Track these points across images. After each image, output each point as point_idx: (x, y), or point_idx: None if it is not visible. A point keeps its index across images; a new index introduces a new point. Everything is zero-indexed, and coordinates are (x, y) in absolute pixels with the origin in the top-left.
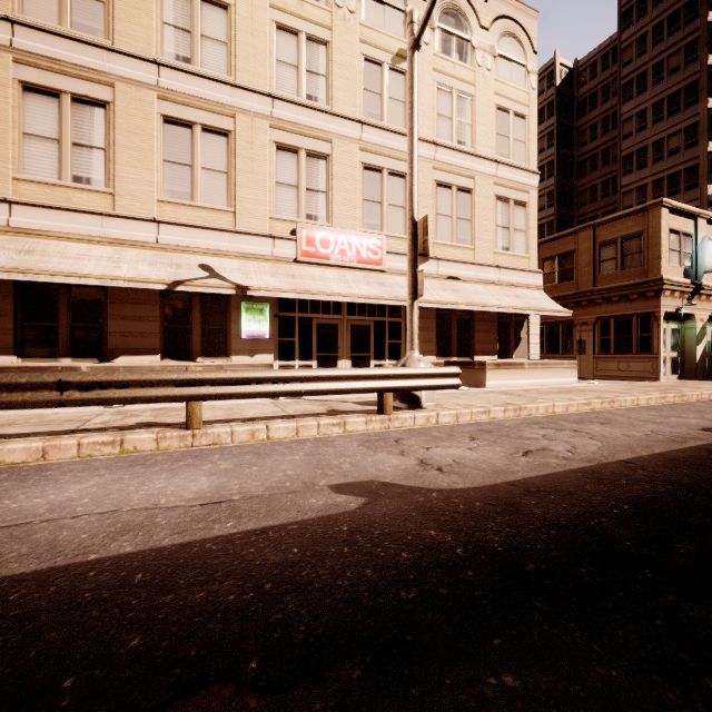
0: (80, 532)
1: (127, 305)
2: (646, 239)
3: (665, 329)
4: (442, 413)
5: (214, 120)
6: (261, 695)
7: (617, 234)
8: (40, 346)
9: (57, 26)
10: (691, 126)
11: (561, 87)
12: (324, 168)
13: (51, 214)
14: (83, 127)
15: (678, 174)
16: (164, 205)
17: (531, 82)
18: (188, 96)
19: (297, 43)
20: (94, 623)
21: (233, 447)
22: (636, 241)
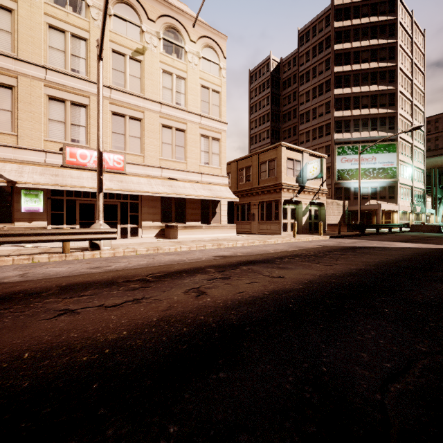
0: None
1: None
2: (277, 162)
3: (287, 208)
4: (103, 252)
5: (1, 79)
6: None
7: (267, 158)
8: None
9: None
10: (328, 102)
11: (273, 72)
12: (84, 112)
13: None
14: None
15: (322, 126)
16: None
17: (222, 74)
18: None
19: (65, 38)
20: None
21: None
22: (274, 163)
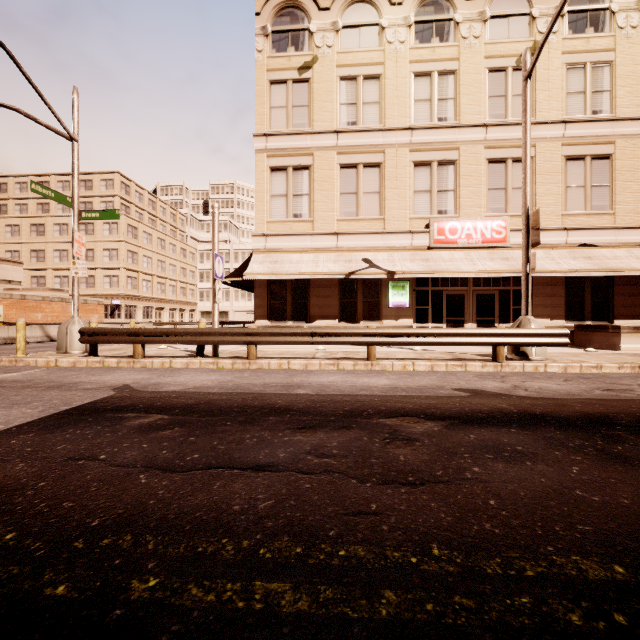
0: (346, 388)
1: (320, 288)
2: None
3: None
4: (549, 364)
5: (370, 158)
6: (425, 419)
7: None
8: (278, 314)
9: (286, 129)
10: None
11: None
12: (452, 171)
13: (283, 238)
14: (298, 184)
15: None
16: (340, 222)
17: None
18: (354, 147)
19: (430, 82)
20: (368, 404)
21: (394, 371)
22: None
